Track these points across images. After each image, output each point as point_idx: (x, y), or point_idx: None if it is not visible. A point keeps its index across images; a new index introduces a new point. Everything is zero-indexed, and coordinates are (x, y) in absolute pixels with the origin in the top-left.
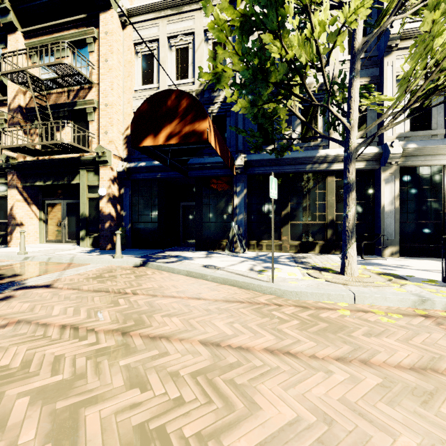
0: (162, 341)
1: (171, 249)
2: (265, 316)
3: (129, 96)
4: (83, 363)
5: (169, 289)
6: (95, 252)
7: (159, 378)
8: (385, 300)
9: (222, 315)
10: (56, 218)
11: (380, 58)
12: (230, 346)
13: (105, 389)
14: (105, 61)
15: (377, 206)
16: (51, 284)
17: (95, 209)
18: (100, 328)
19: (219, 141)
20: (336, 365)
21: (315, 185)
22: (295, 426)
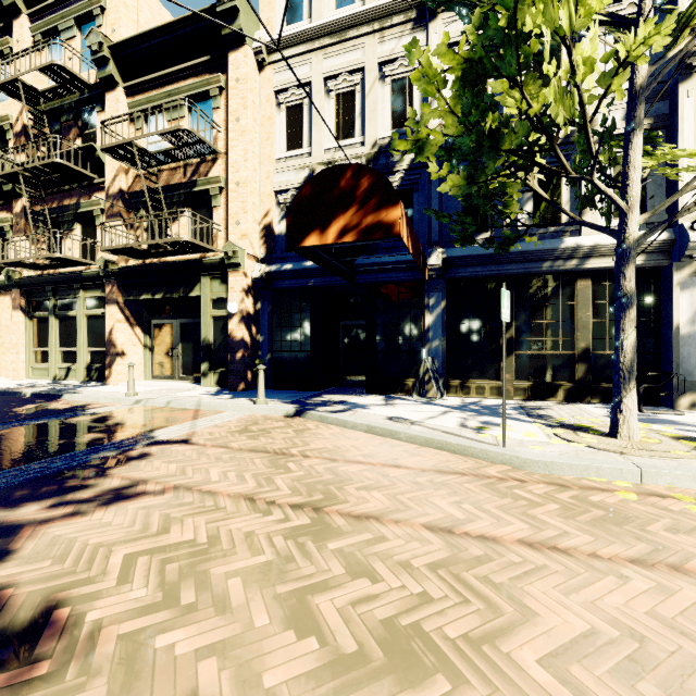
0: (370, 522)
1: (328, 392)
2: (505, 495)
3: (269, 168)
4: (283, 543)
5: (350, 451)
6: (224, 394)
7: (388, 567)
8: (694, 479)
9: (441, 491)
10: (166, 345)
11: (671, 85)
12: (467, 534)
13: (325, 576)
14: (236, 121)
15: (665, 327)
16: (189, 439)
17: (221, 332)
18: (281, 501)
19: (411, 234)
20: (631, 569)
21: (557, 293)
22: (592, 639)
